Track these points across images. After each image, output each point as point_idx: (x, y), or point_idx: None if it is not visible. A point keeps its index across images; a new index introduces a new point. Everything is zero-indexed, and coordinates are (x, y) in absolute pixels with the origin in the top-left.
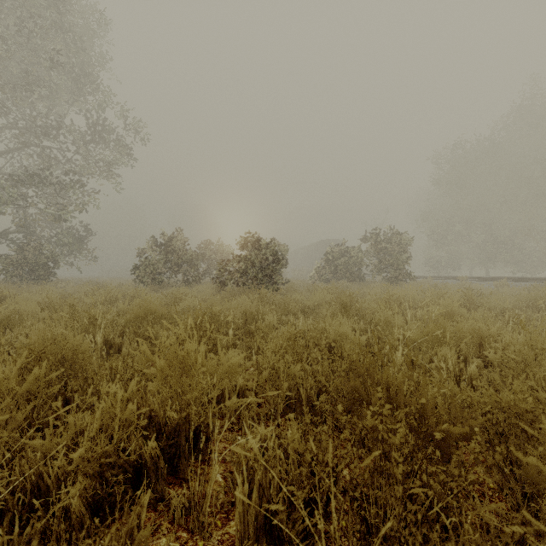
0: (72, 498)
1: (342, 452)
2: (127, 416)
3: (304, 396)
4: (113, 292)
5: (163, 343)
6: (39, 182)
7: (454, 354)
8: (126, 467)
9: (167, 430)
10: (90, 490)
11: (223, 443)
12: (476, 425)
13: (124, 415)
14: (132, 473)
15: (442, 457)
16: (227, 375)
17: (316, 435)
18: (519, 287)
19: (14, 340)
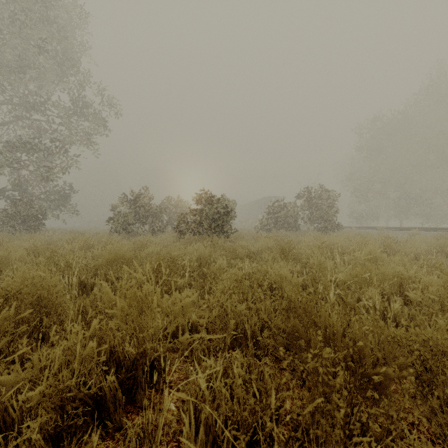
0: (32, 432)
1: (284, 395)
2: (88, 353)
3: (249, 331)
4: (89, 239)
5: (123, 285)
6: (30, 148)
7: (379, 293)
8: (86, 399)
9: (126, 364)
10: (52, 422)
11: (177, 373)
12: (407, 363)
13: (85, 352)
14: (92, 405)
15: (379, 398)
16: (180, 314)
17: (259, 367)
18: (428, 235)
19: (0, 281)
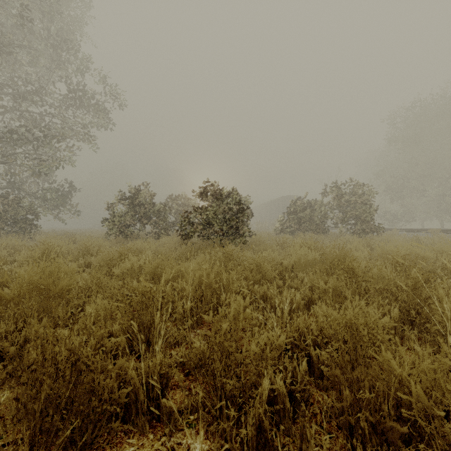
0: None
1: None
2: None
3: None
4: (59, 246)
5: None
6: (17, 139)
7: None
8: None
9: None
10: None
11: None
12: None
13: None
14: None
15: None
16: None
17: None
18: None
19: None
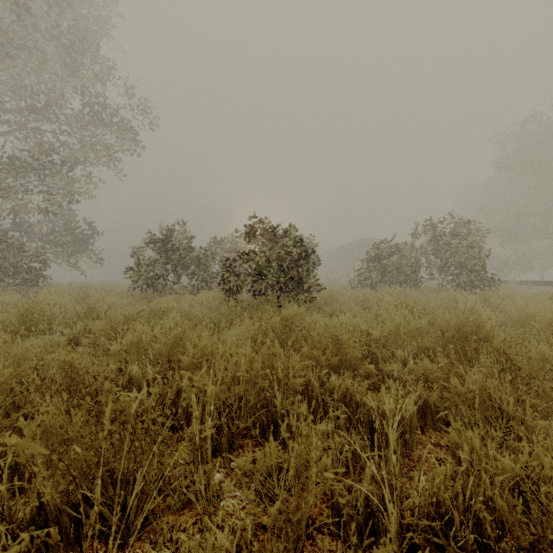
0: None
1: None
2: None
3: None
4: (51, 306)
5: None
6: (19, 166)
7: None
8: None
9: None
10: None
11: None
12: None
13: None
14: None
15: None
16: None
17: None
18: None
19: None
